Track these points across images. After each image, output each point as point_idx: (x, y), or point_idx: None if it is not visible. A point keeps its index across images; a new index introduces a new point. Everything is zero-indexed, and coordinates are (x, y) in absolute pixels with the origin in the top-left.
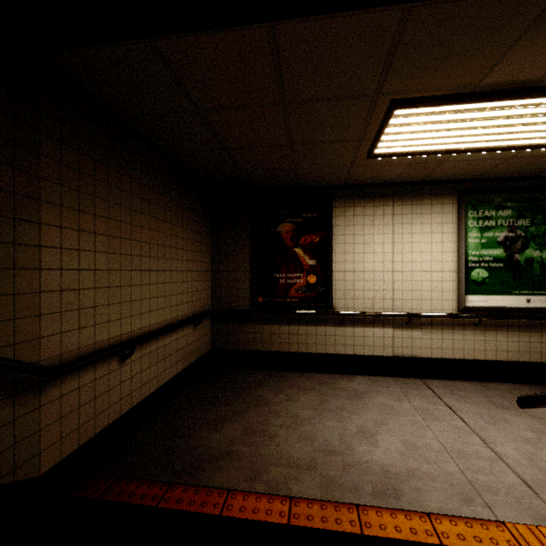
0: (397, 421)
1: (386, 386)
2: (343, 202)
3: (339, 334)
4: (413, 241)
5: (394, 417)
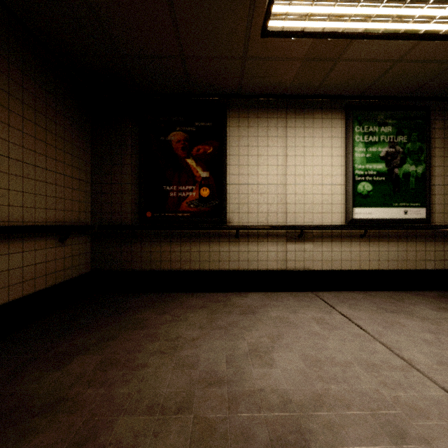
0: (294, 334)
1: (280, 299)
2: (237, 112)
3: (233, 250)
4: (305, 155)
5: (291, 330)
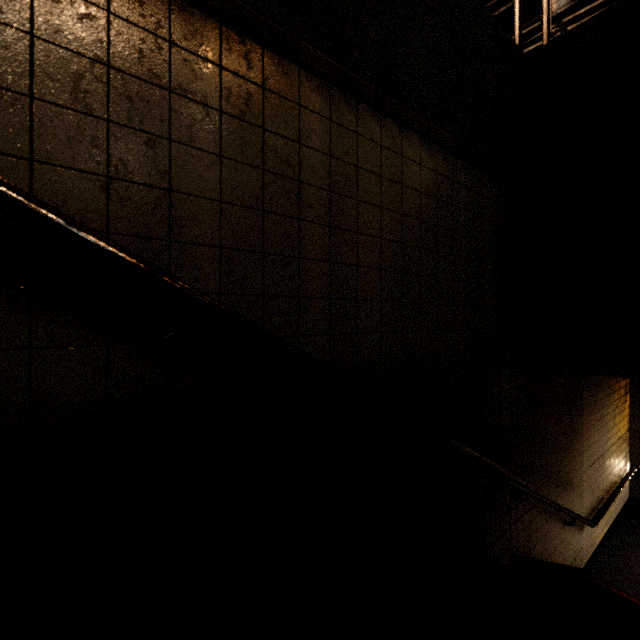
0: None
1: None
2: None
3: None
4: None
5: None
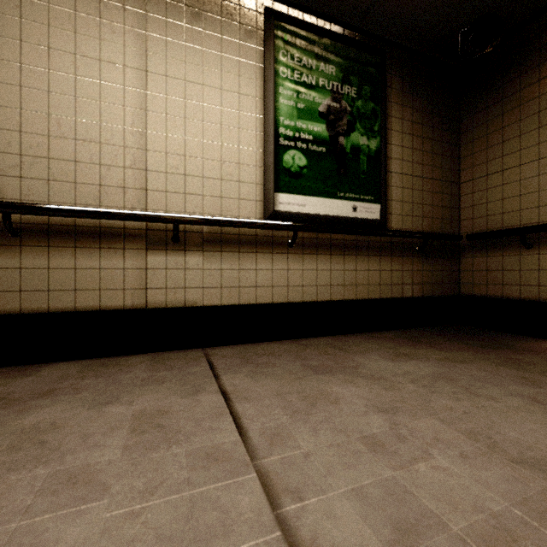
0: None
1: (114, 371)
2: None
3: (3, 265)
4: (187, 78)
5: (3, 478)
